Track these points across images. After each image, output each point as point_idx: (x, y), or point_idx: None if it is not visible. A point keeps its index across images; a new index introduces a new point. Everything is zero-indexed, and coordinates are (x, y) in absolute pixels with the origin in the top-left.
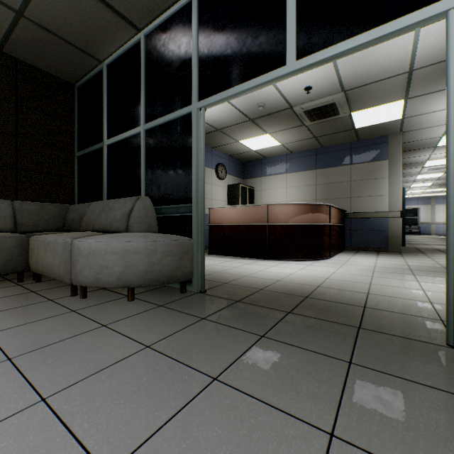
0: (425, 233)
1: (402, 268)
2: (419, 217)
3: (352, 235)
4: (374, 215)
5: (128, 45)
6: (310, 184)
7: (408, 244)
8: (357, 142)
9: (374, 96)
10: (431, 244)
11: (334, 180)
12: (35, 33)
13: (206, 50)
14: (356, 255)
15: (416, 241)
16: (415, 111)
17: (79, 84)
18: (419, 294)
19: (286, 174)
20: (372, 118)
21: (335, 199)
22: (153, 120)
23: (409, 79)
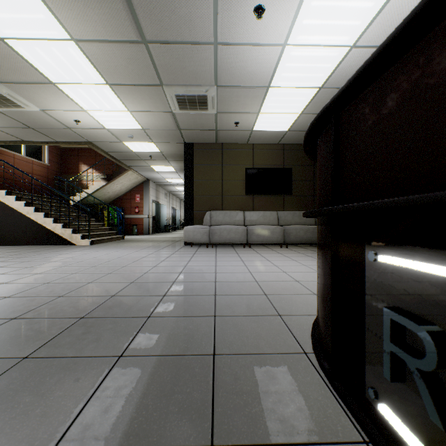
0: None
1: None
2: None
3: None
4: None
5: None
6: None
7: None
8: None
9: None
10: None
11: None
12: None
13: None
14: None
15: None
16: None
17: None
18: None
19: None
20: None
21: None
22: None
23: None
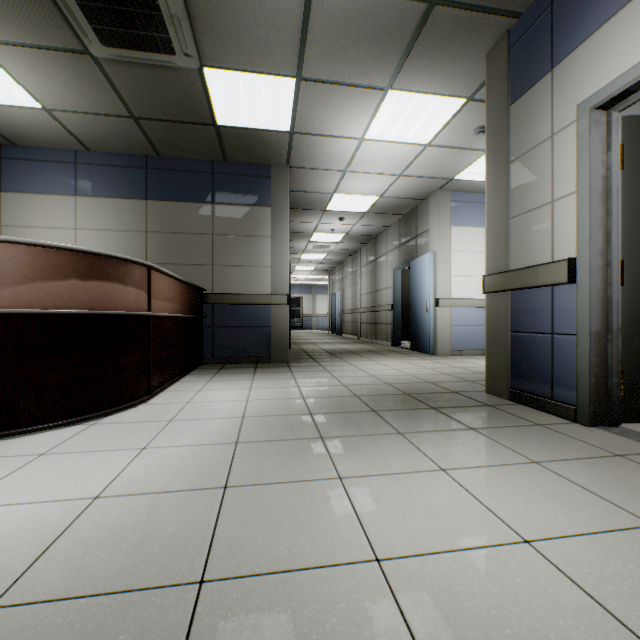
0: (307, 327)
1: (297, 412)
2: (302, 308)
3: (216, 336)
4: (252, 299)
5: None
6: (133, 229)
7: (295, 344)
8: (225, 164)
9: (246, 30)
10: (318, 342)
11: (183, 228)
12: None
13: None
14: (217, 379)
15: (301, 339)
16: (309, 122)
17: None
18: (388, 630)
19: (76, 196)
20: (246, 106)
21: (185, 266)
22: None
23: (308, 11)
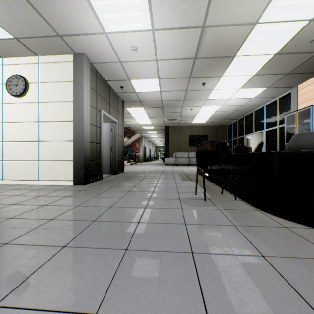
0: None
1: None
2: None
3: None
4: None
5: (235, 120)
6: None
7: None
8: None
9: None
10: None
11: None
12: (220, 123)
13: (245, 126)
14: None
15: None
16: None
17: (227, 125)
18: None
19: None
20: None
21: None
22: (239, 137)
23: None
